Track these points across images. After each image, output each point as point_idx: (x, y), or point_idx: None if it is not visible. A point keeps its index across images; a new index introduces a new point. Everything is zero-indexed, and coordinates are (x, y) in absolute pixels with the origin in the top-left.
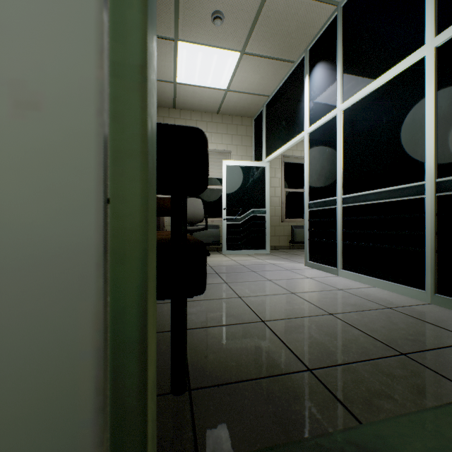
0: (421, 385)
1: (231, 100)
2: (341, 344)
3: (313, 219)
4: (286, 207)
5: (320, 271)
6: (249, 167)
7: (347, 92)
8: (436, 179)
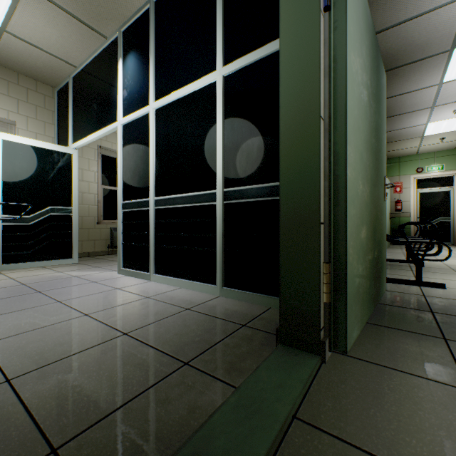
0: (193, 401)
1: (13, 48)
2: (123, 376)
3: (127, 222)
4: (104, 207)
5: (134, 278)
6: (46, 149)
7: (159, 91)
8: (223, 189)
